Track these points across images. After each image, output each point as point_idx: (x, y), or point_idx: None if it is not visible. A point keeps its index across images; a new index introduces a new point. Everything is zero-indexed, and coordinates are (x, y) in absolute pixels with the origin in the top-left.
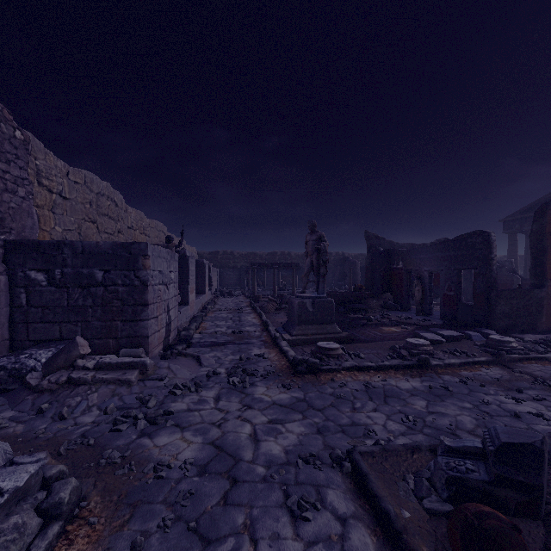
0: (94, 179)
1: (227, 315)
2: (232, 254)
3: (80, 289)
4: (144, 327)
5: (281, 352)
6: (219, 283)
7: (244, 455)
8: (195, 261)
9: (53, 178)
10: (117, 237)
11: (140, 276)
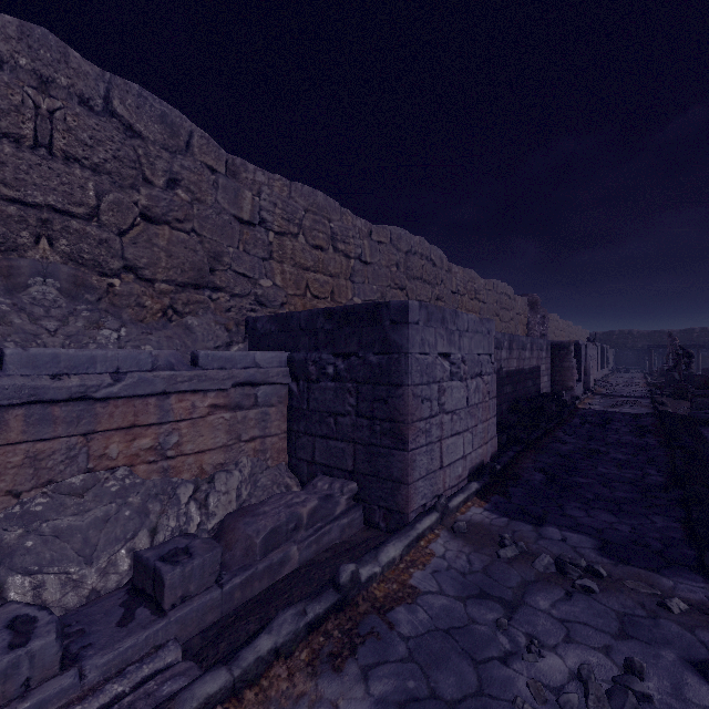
0: (554, 316)
1: (623, 379)
2: (630, 333)
3: None
4: None
5: (647, 385)
6: (615, 363)
7: (625, 389)
8: (599, 347)
9: (548, 322)
10: (558, 337)
11: None
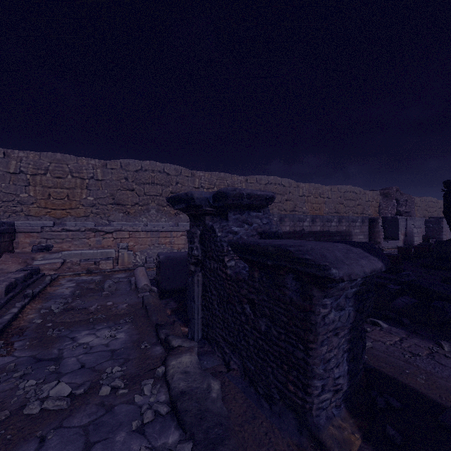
0: (426, 198)
1: None
2: None
3: (426, 228)
4: (442, 236)
5: None
6: None
7: None
8: None
9: (417, 203)
10: (434, 213)
11: (441, 226)
